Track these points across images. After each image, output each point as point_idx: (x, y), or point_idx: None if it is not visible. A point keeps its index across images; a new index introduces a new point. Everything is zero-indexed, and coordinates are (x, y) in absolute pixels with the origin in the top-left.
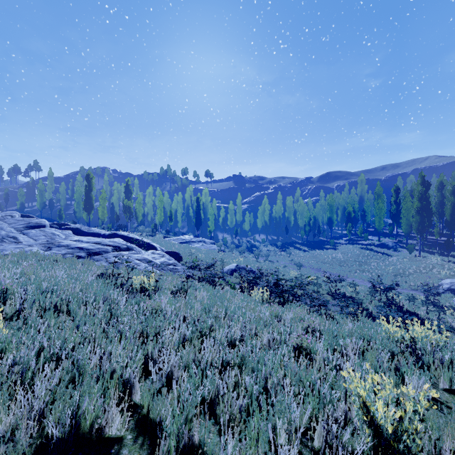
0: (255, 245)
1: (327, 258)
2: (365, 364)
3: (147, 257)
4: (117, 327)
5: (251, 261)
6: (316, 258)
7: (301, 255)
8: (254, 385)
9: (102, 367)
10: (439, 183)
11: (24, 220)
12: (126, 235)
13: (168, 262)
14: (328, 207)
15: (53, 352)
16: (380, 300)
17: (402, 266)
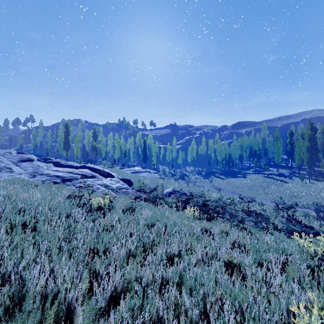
0: (186, 174)
1: (239, 184)
2: (290, 279)
3: (106, 182)
4: (71, 243)
5: (183, 186)
6: (231, 184)
7: (220, 182)
8: (193, 310)
9: (47, 288)
10: (323, 128)
11: (18, 155)
12: (92, 167)
13: (121, 187)
14: (239, 147)
15: (5, 272)
16: (283, 216)
17: (296, 190)
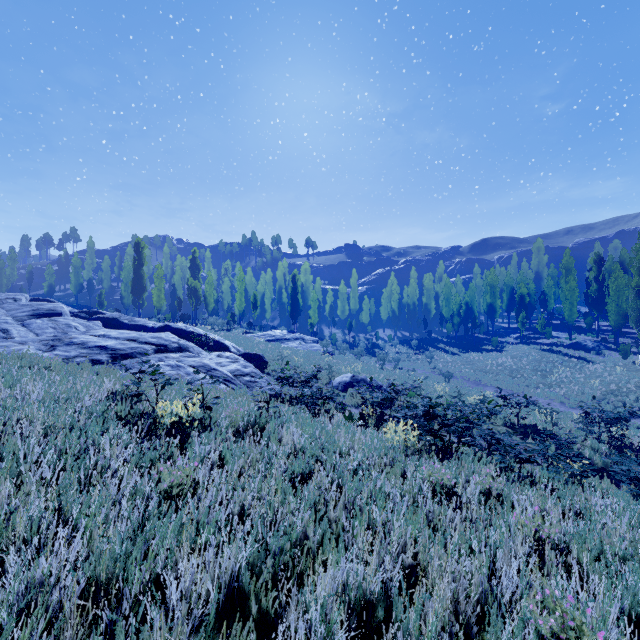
0: (378, 345)
1: (489, 365)
2: None
3: (208, 362)
4: (35, 567)
5: (373, 368)
6: (471, 365)
7: (449, 360)
8: None
9: None
10: None
11: (31, 304)
12: (184, 329)
13: (242, 371)
14: (487, 289)
15: None
16: (599, 438)
17: (614, 379)
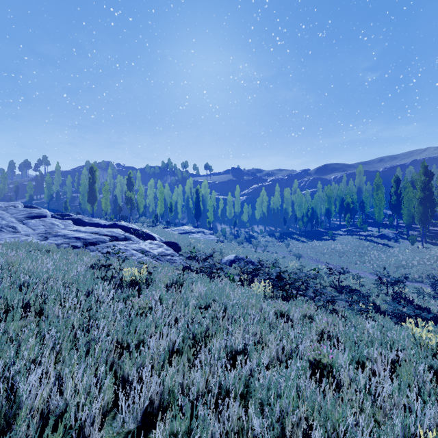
0: (253, 236)
1: (326, 249)
2: (405, 387)
3: (144, 247)
4: (90, 334)
5: (249, 251)
6: (314, 249)
7: (300, 246)
8: (266, 437)
9: (50, 403)
10: None
11: (26, 210)
12: (126, 225)
13: (165, 253)
14: (326, 199)
15: None
16: (387, 293)
17: (405, 258)
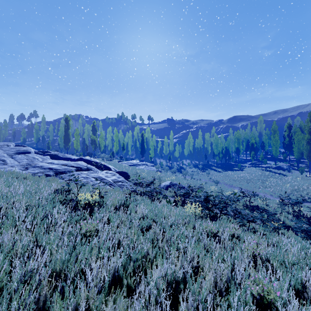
0: (183, 167)
1: (237, 177)
2: None
3: (101, 175)
4: (28, 265)
5: (180, 179)
6: (228, 177)
7: (217, 175)
8: None
9: None
10: None
11: (15, 148)
12: (89, 159)
13: (117, 180)
14: (236, 140)
15: None
16: (288, 212)
17: (296, 184)
